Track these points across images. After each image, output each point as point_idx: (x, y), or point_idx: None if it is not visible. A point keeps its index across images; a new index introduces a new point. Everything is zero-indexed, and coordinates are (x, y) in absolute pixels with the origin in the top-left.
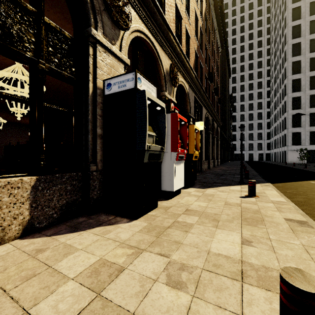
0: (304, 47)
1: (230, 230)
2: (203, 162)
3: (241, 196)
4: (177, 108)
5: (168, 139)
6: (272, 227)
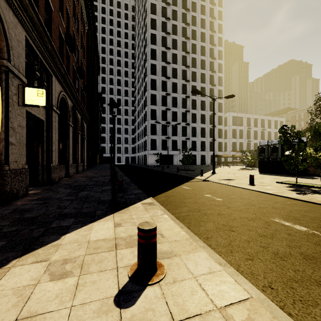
0: (158, 70)
1: None
2: (54, 167)
3: (120, 290)
4: None
5: None
6: None
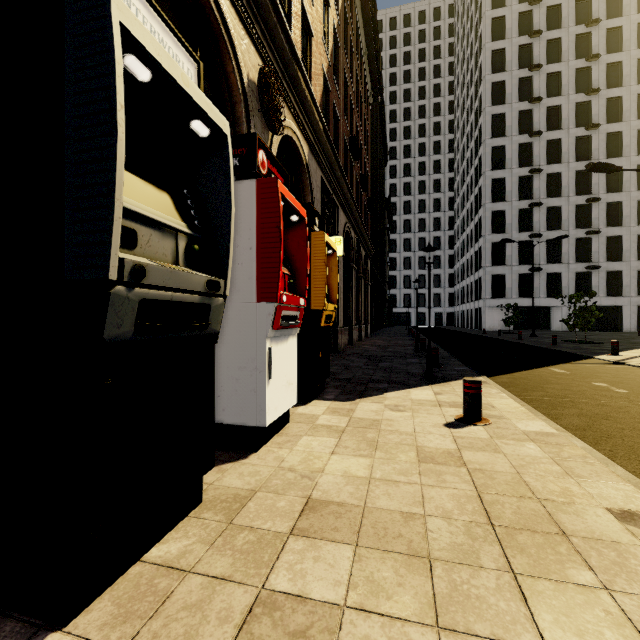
0: (510, 123)
1: (498, 637)
2: (340, 330)
3: (448, 422)
4: (278, 172)
5: (247, 260)
6: (619, 576)
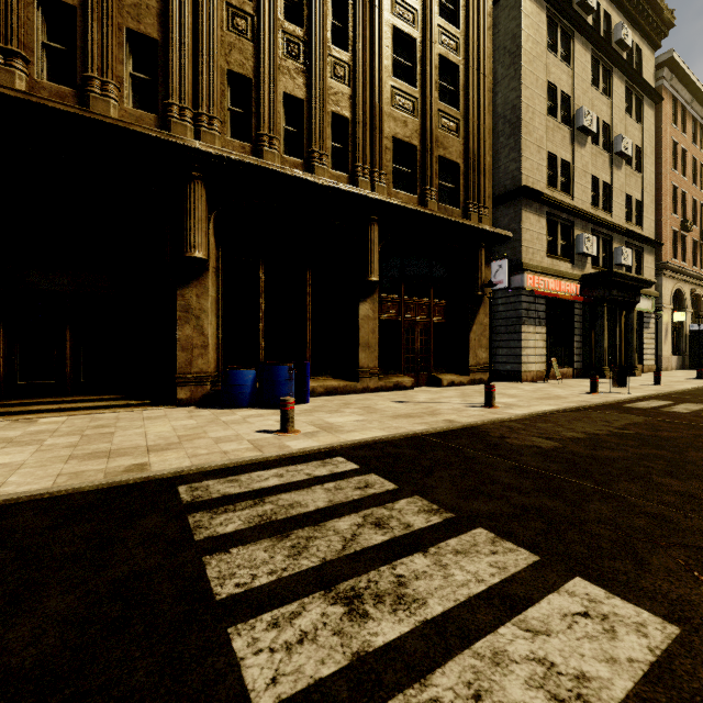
0: None
1: None
2: None
3: None
4: None
5: None
6: None
